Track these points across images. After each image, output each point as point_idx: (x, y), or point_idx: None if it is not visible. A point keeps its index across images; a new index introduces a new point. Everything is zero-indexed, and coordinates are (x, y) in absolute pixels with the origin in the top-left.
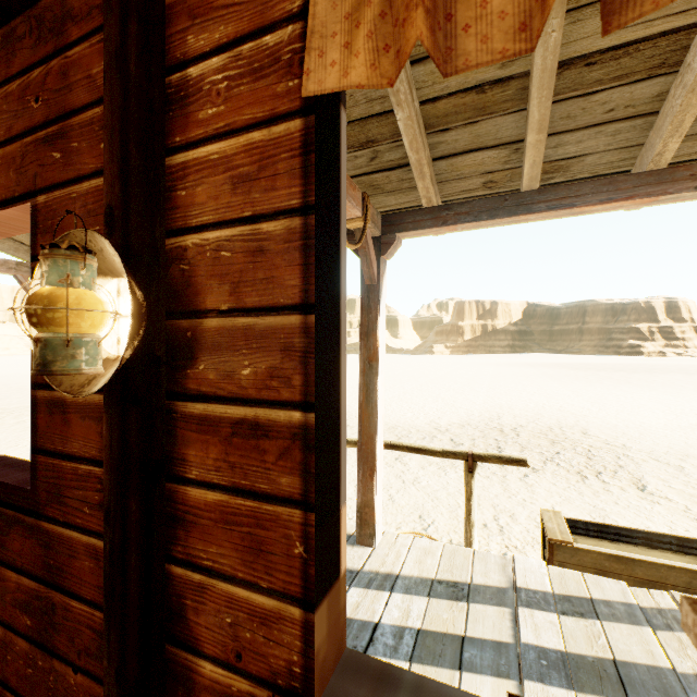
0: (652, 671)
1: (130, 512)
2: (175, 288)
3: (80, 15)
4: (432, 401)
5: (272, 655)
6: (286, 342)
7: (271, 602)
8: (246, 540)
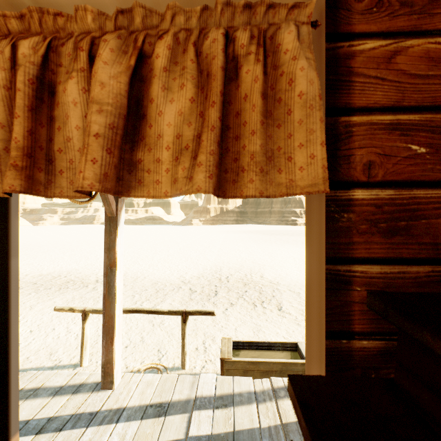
0: (250, 432)
1: None
2: None
3: None
4: (185, 260)
5: None
6: None
7: None
8: None
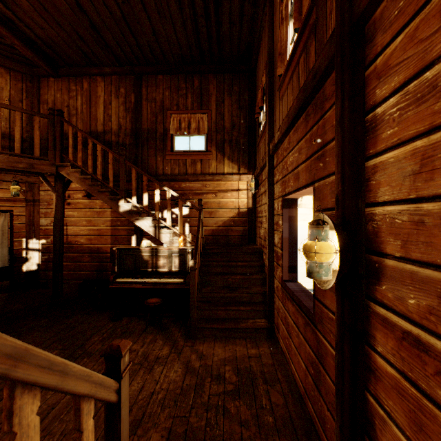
0: None
1: (344, 351)
2: (369, 236)
3: (329, 97)
4: None
5: None
6: None
7: None
8: (411, 413)
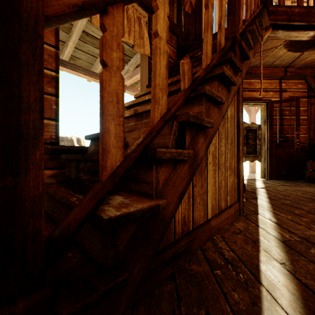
0: None
1: None
2: None
3: None
4: None
5: (45, 135)
6: (50, 54)
7: (44, 121)
8: None
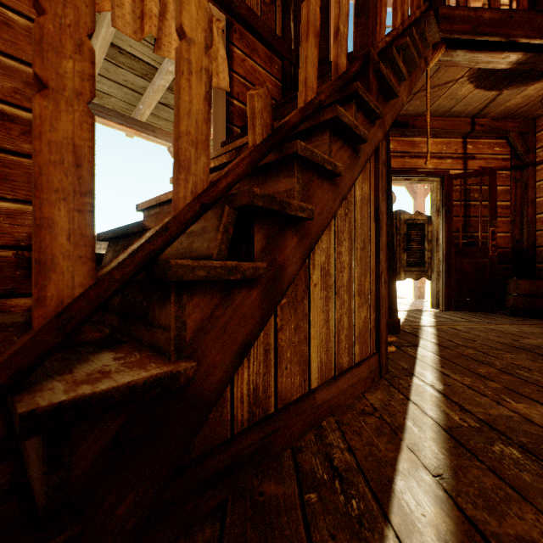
0: None
1: None
2: None
3: None
4: None
5: (17, 232)
6: (28, 80)
7: (16, 206)
8: None
